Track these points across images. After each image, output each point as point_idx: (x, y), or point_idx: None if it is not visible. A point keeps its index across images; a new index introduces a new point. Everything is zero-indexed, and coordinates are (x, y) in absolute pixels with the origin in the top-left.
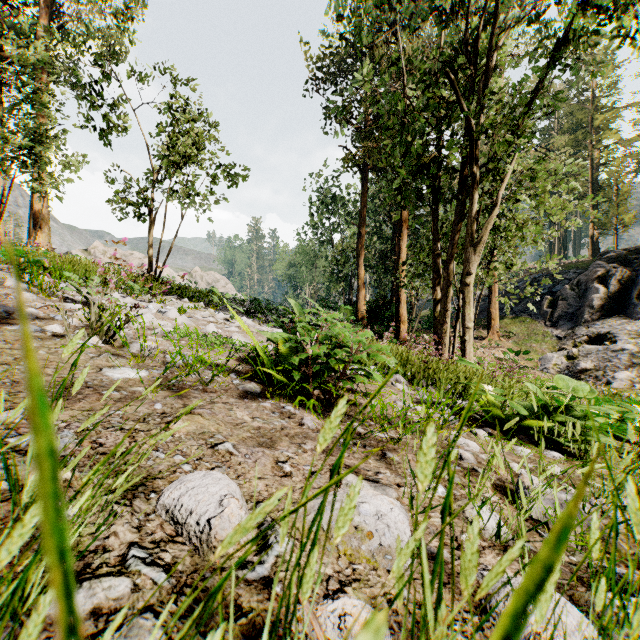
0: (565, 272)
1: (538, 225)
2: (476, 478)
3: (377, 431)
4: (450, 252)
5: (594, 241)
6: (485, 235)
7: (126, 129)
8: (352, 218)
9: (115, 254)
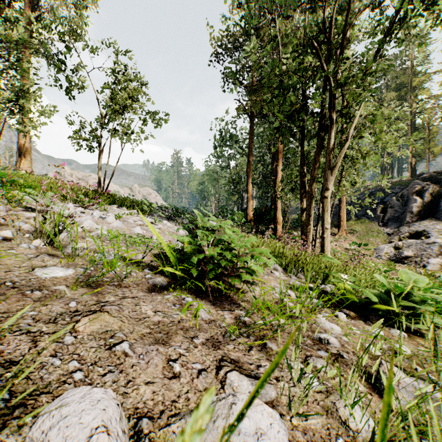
0: (392, 188)
1: (376, 154)
2: (343, 365)
3: (259, 318)
4: (313, 174)
5: (412, 166)
6: (338, 161)
7: (82, 87)
8: (243, 150)
9: (55, 175)
